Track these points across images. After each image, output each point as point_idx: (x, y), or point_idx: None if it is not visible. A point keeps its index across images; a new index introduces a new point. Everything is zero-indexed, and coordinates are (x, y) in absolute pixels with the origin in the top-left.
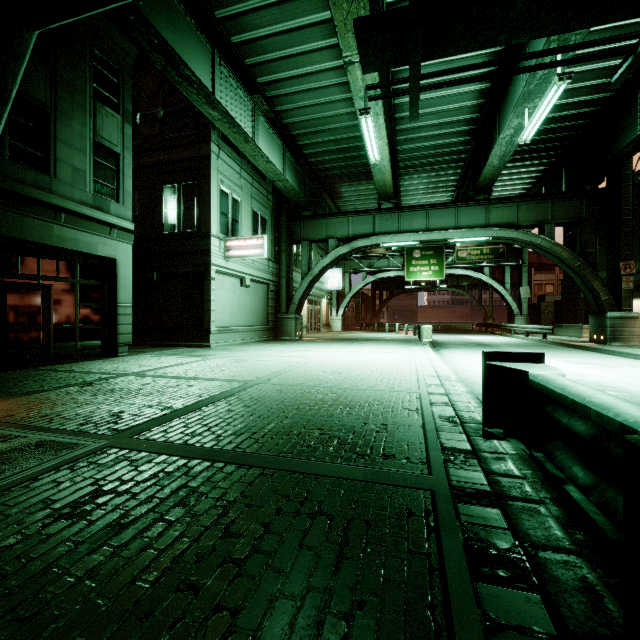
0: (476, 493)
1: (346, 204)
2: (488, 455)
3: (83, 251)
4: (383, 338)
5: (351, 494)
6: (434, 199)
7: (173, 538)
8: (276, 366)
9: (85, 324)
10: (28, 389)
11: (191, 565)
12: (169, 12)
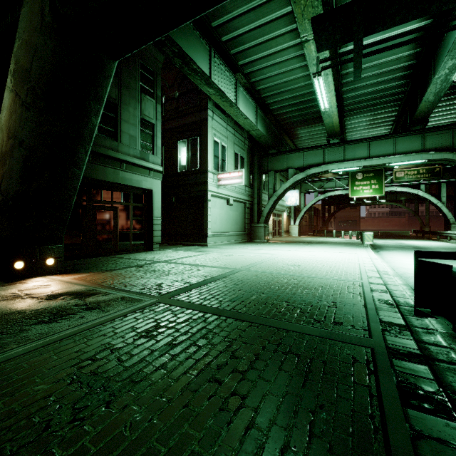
0: (408, 354)
1: (302, 142)
2: (419, 329)
3: (135, 186)
4: (331, 241)
5: (311, 344)
6: (374, 132)
7: (202, 355)
8: (252, 259)
9: (135, 230)
10: (110, 268)
11: (215, 370)
12: (184, 30)
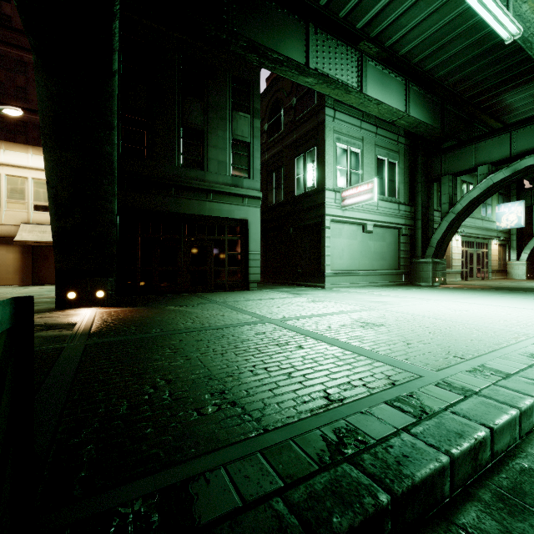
0: None
1: (521, 117)
2: None
3: (225, 217)
4: None
5: None
6: None
7: None
8: (331, 309)
9: (231, 266)
10: (155, 305)
11: None
12: (260, 15)
